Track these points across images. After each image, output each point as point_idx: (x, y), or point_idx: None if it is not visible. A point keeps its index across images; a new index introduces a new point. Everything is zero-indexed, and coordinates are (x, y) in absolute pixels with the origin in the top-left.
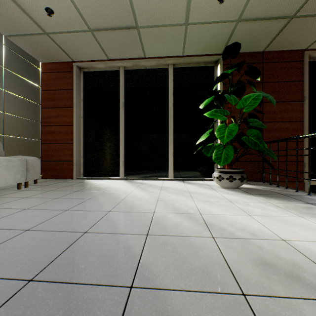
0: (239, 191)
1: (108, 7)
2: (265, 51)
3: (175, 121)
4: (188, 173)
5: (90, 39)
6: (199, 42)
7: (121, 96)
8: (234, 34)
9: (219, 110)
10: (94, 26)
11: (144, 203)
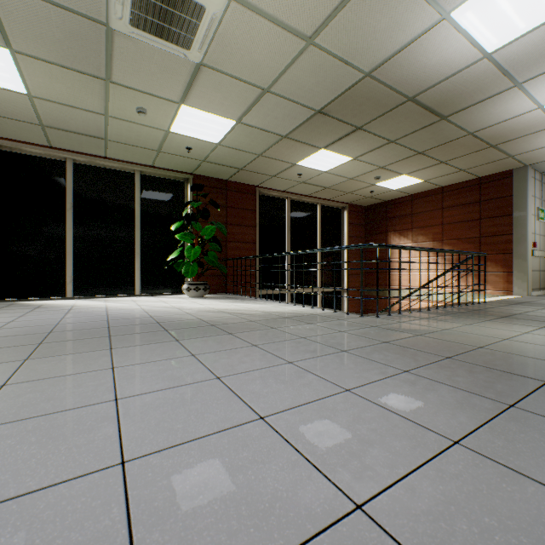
0: (203, 298)
1: (79, 122)
2: (229, 180)
3: (142, 233)
4: (158, 288)
5: (35, 129)
6: (170, 162)
7: (70, 195)
8: (201, 166)
9: (188, 233)
10: (50, 125)
11: (130, 307)
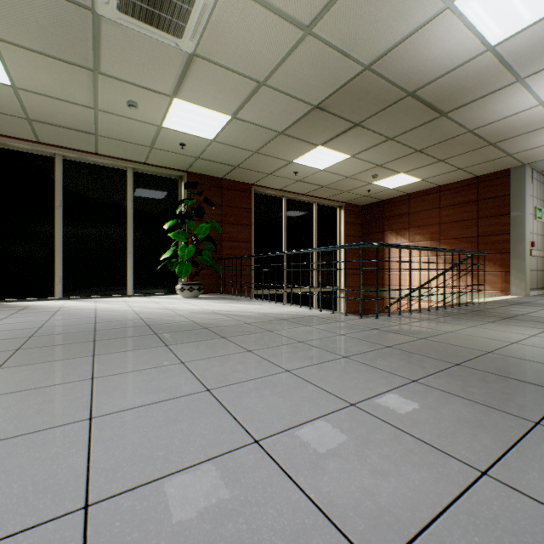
0: (197, 299)
1: (67, 116)
2: (224, 178)
3: (135, 231)
4: (151, 288)
5: (21, 123)
6: (163, 159)
7: (59, 192)
8: (196, 163)
9: (182, 232)
10: (37, 119)
11: (120, 308)
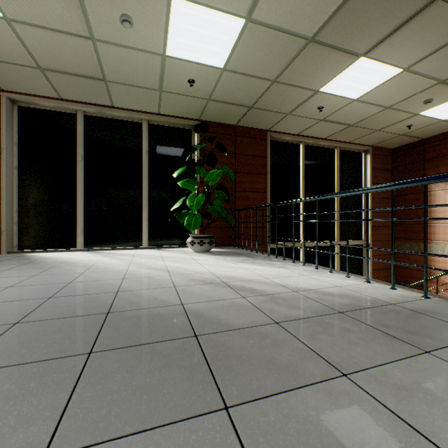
0: (208, 254)
1: (70, 57)
2: (238, 125)
3: (150, 183)
4: (165, 240)
5: (37, 75)
6: (175, 106)
7: (80, 146)
8: (207, 108)
9: (191, 180)
10: (47, 67)
11: (117, 266)
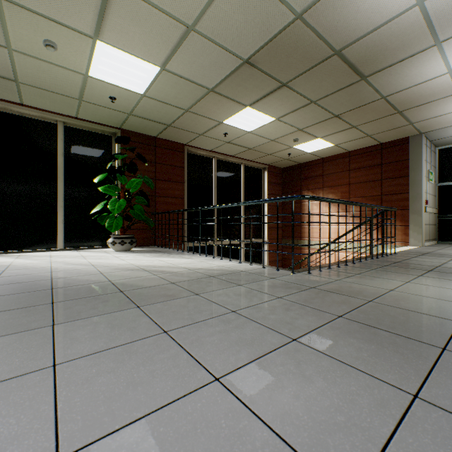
0: (129, 252)
1: None
2: (158, 137)
3: (66, 185)
4: (83, 242)
5: None
6: (95, 114)
7: None
8: (128, 120)
9: (112, 186)
10: None
11: (38, 264)
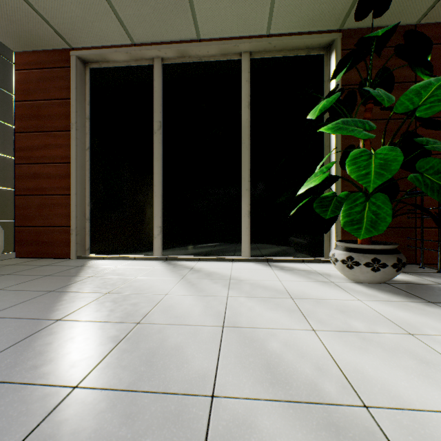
0: (397, 293)
1: None
2: (421, 24)
3: (252, 155)
4: (276, 247)
5: None
6: (300, 0)
7: (157, 110)
8: None
9: (351, 120)
10: None
11: (189, 338)
